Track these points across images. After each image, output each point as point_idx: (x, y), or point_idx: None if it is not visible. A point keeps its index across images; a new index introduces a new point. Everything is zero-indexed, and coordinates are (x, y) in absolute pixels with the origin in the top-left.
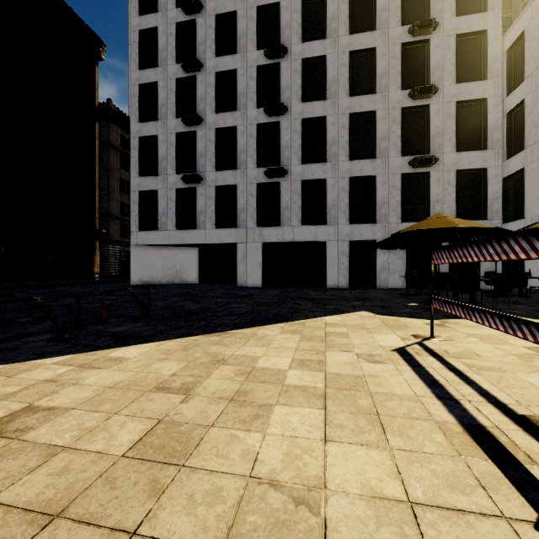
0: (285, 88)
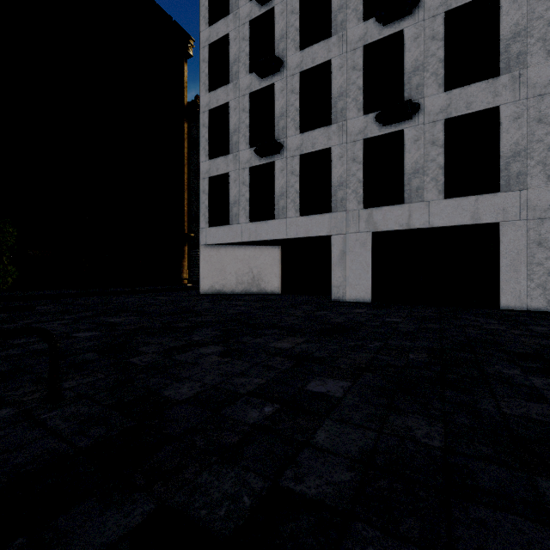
0: None
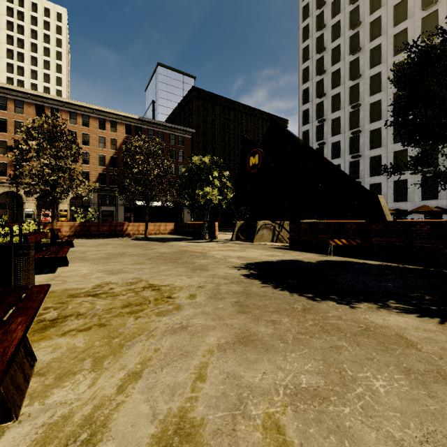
0: (361, 145)
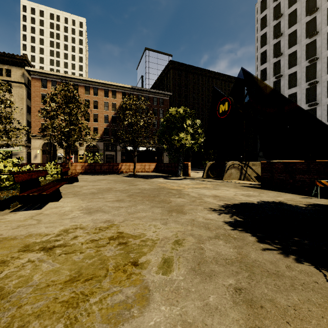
0: (318, 94)
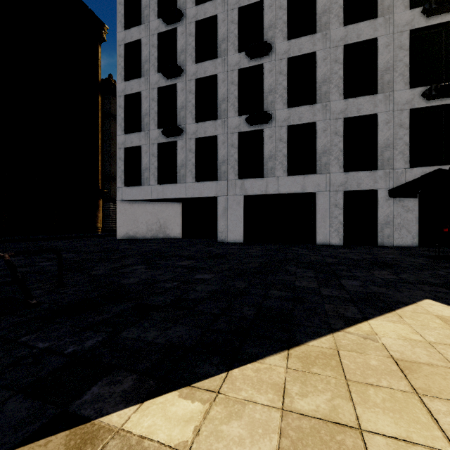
0: (268, 27)
